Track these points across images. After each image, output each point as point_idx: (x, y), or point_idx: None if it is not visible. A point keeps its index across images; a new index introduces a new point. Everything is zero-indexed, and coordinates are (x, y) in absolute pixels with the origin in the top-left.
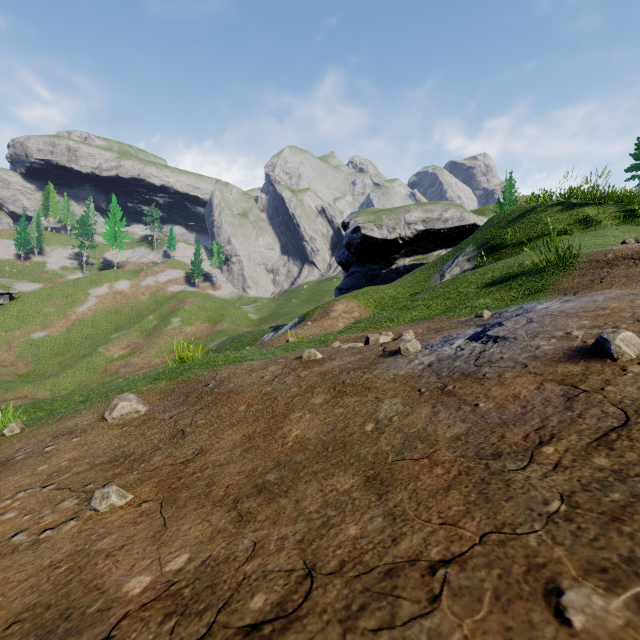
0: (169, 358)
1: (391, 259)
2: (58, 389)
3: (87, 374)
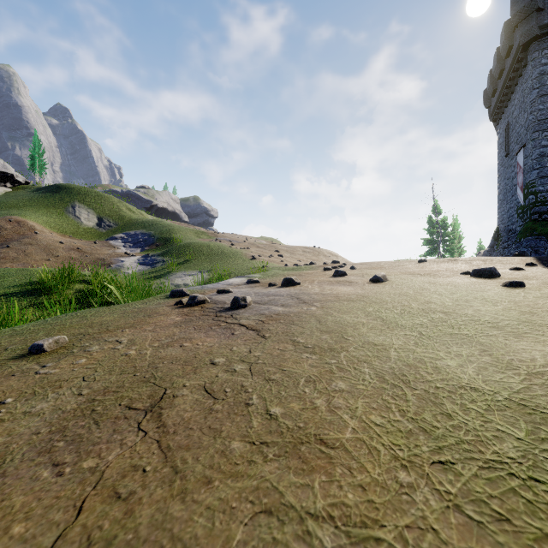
0: None
1: None
2: None
3: None
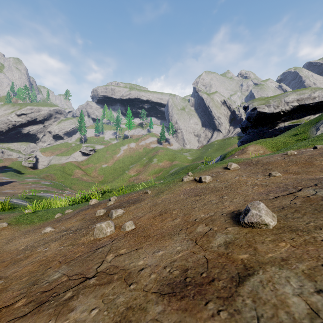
0: (153, 176)
1: (275, 123)
2: (113, 187)
3: (122, 182)
